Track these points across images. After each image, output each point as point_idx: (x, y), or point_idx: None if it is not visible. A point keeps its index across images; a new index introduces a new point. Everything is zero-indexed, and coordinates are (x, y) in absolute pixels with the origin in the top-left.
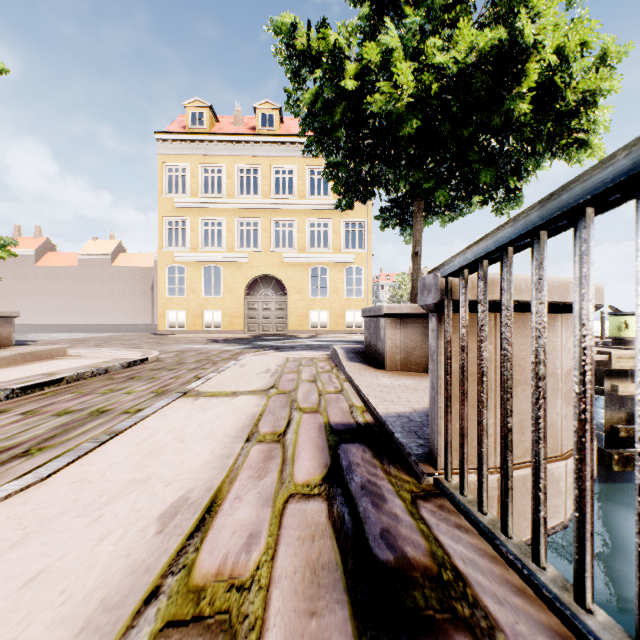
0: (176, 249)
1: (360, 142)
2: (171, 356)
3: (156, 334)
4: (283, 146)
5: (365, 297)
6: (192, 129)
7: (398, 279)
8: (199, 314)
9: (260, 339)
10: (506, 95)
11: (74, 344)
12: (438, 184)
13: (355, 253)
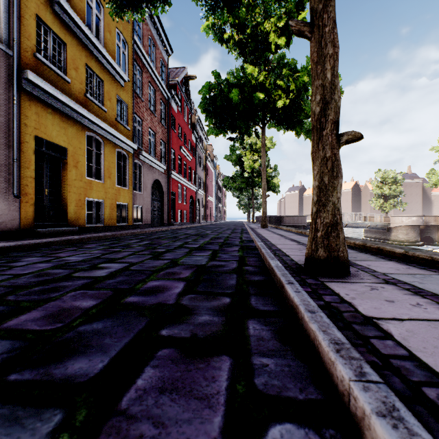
0: None
1: None
2: None
3: None
4: None
5: None
6: None
7: None
8: None
9: None
10: None
11: None
12: None
13: None
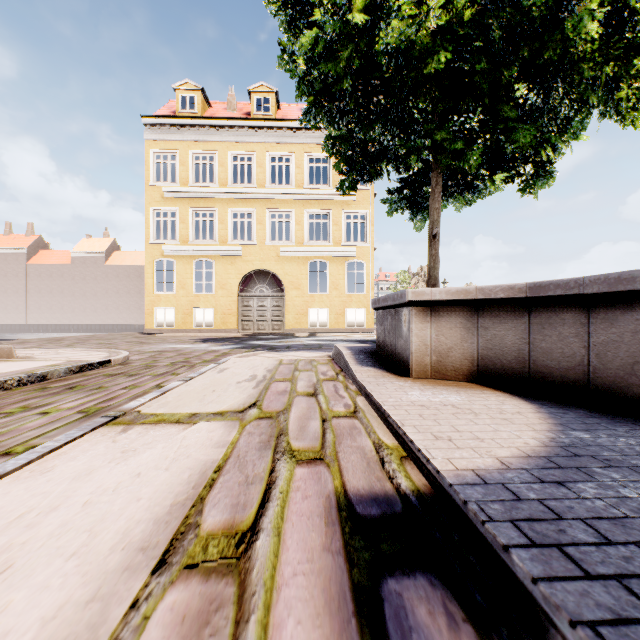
0: (165, 242)
1: (369, 100)
2: (144, 357)
3: (144, 333)
4: (280, 132)
5: (367, 293)
6: (182, 114)
7: (399, 277)
8: (189, 312)
9: (254, 338)
10: (565, 17)
11: (44, 344)
12: (467, 144)
13: (357, 246)
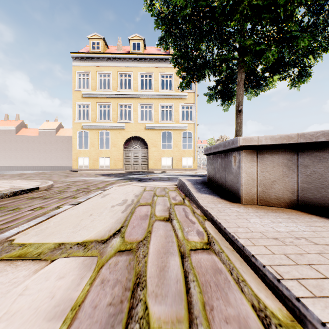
0: (83, 121)
1: (200, 23)
2: (62, 185)
3: (72, 171)
4: (145, 61)
5: (193, 149)
6: (93, 51)
7: (209, 141)
8: (96, 159)
9: (131, 174)
10: None
11: (13, 177)
12: (267, 46)
13: (188, 123)
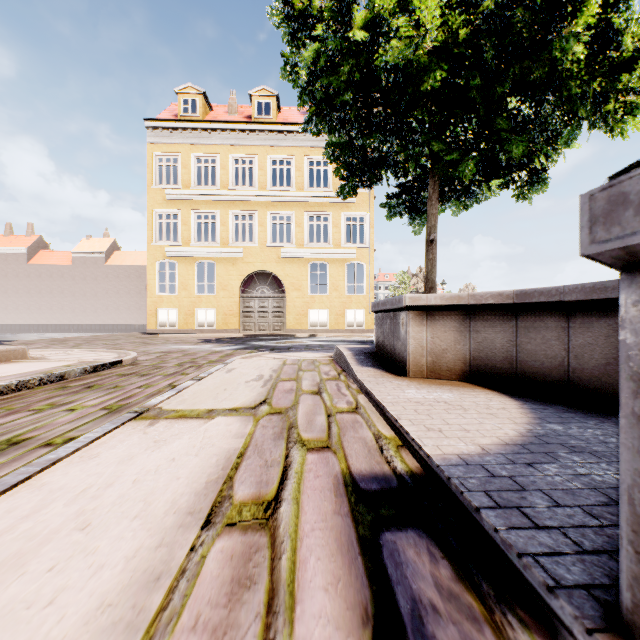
0: (167, 244)
1: (369, 111)
2: (151, 358)
3: (146, 334)
4: (280, 135)
5: (367, 295)
6: (184, 117)
7: (398, 278)
8: (191, 312)
9: (256, 339)
10: (553, 38)
11: (51, 344)
12: (462, 155)
13: (356, 248)
